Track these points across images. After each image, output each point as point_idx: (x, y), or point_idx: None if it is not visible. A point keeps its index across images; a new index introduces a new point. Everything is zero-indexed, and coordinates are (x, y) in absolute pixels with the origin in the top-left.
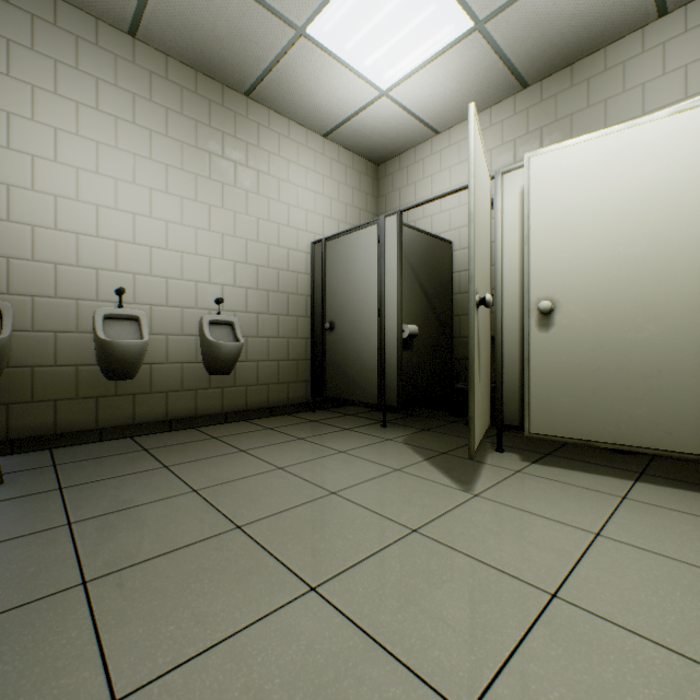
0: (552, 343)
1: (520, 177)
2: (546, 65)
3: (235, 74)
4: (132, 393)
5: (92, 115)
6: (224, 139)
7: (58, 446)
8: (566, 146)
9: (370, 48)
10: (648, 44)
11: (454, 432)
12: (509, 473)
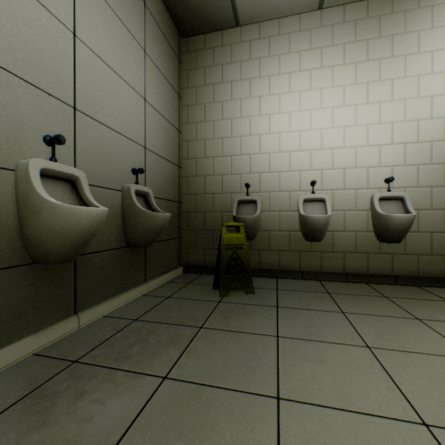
0: None
1: None
2: None
3: None
4: (320, 250)
5: (296, 76)
6: (393, 41)
7: (280, 277)
8: None
9: None
10: None
11: None
12: None
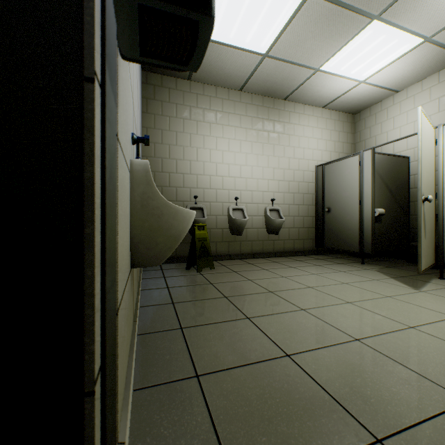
0: None
1: None
2: None
3: (280, 93)
4: (240, 241)
5: (227, 128)
6: (274, 123)
7: (217, 260)
8: None
9: (355, 66)
10: None
11: (409, 269)
12: (444, 287)
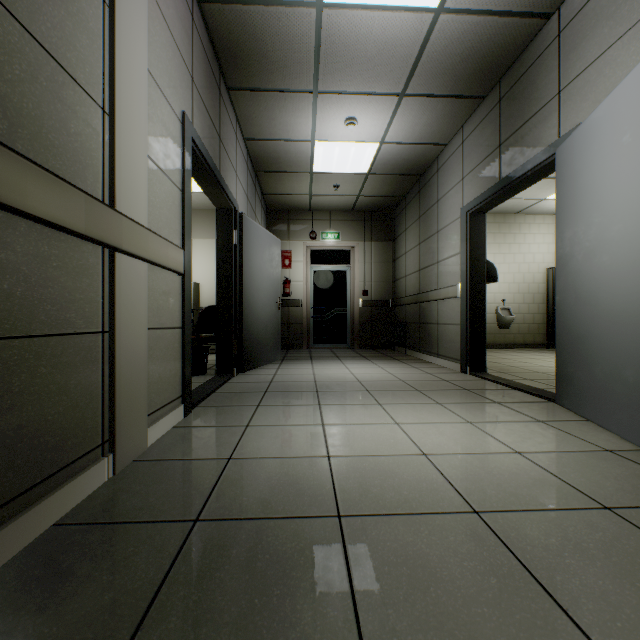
0: None
1: None
2: None
3: (511, 211)
4: None
5: None
6: (504, 235)
7: None
8: None
9: None
10: None
11: None
12: None
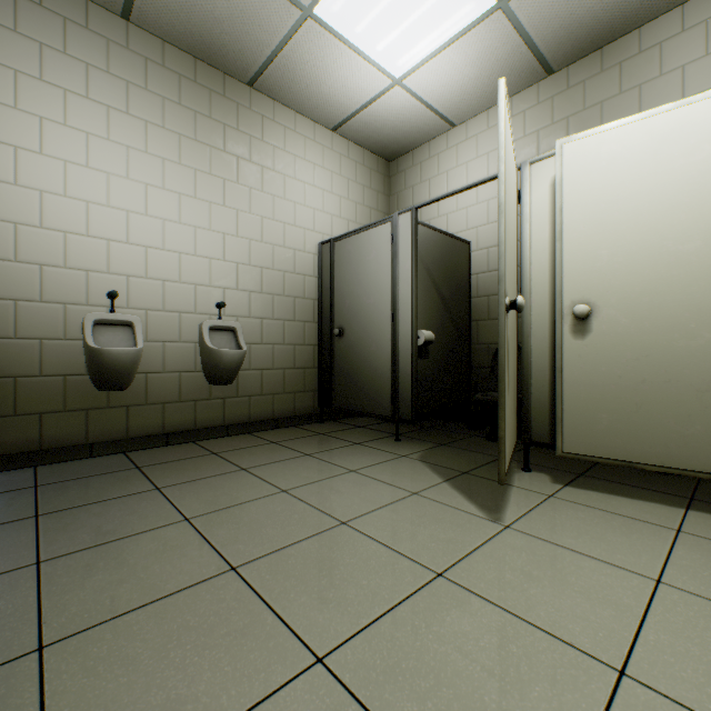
0: (589, 352)
1: (550, 167)
2: (574, 48)
3: (237, 62)
4: (126, 404)
5: (81, 104)
6: (226, 132)
7: (44, 463)
8: (605, 129)
9: (382, 31)
10: (688, 22)
11: (474, 447)
12: (540, 497)
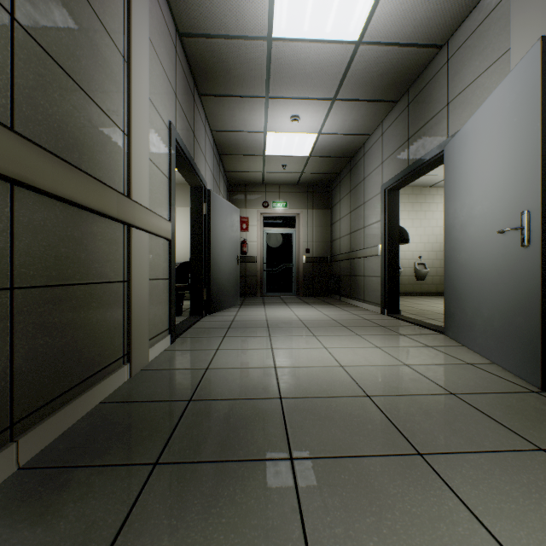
0: None
1: None
2: None
3: (426, 185)
4: None
5: None
6: (421, 204)
7: None
8: None
9: None
10: None
11: None
12: None
